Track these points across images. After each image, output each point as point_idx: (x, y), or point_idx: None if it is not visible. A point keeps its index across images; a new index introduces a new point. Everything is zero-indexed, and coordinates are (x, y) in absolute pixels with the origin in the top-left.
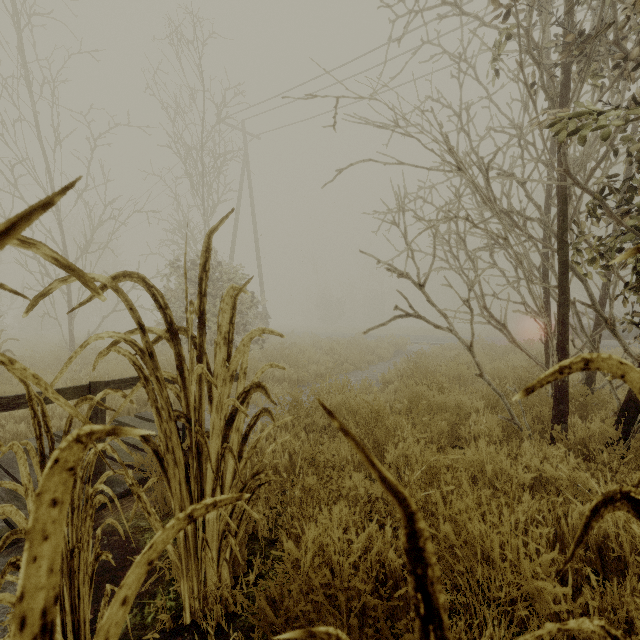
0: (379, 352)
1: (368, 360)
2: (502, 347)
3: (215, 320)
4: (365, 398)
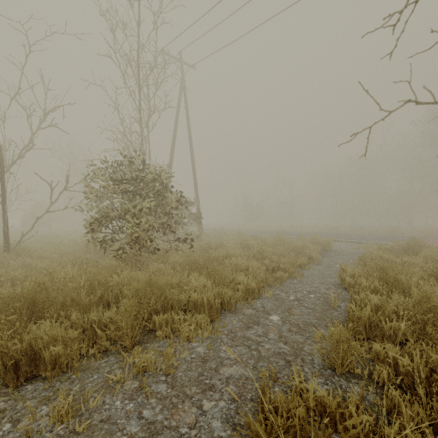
0: (308, 253)
1: (300, 263)
2: None
3: (133, 221)
4: (387, 432)
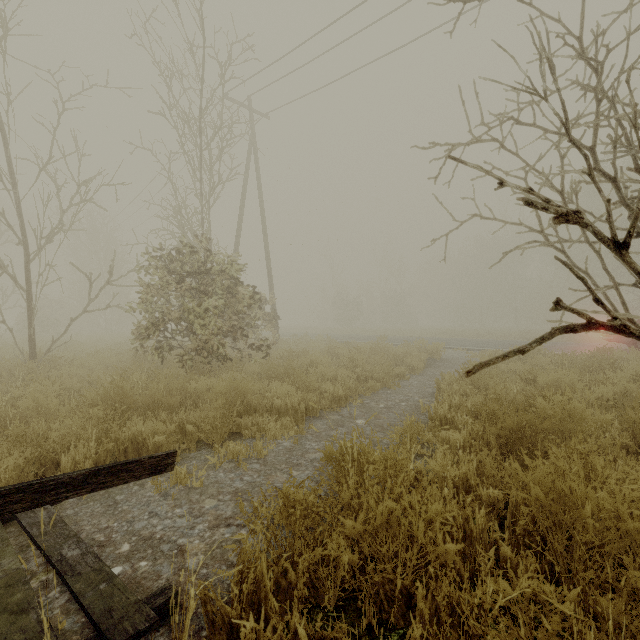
0: (410, 362)
1: (398, 373)
2: (576, 358)
3: (201, 323)
4: (420, 466)
